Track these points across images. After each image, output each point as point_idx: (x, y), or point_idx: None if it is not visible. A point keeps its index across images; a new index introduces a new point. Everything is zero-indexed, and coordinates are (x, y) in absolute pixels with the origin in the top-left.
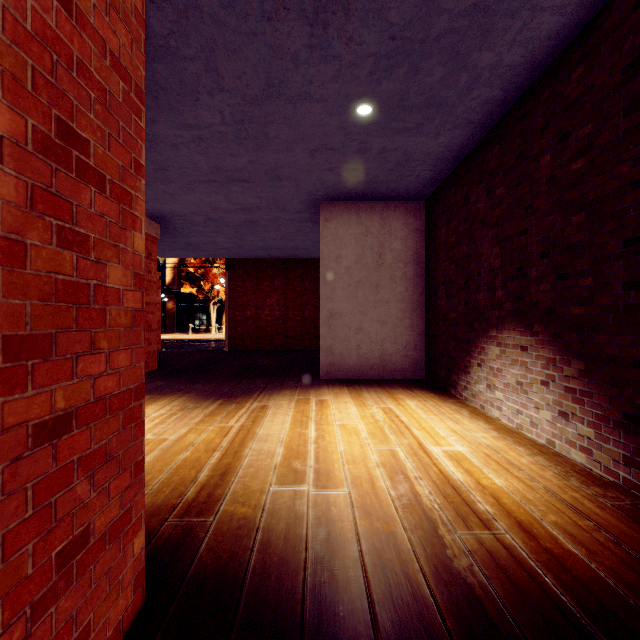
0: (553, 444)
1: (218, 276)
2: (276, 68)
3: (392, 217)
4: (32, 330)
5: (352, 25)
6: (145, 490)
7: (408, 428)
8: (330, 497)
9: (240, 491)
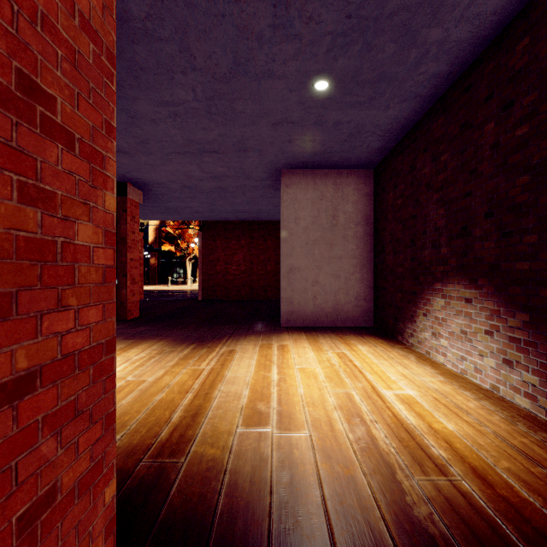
0: (497, 389)
1: (193, 236)
2: (242, 47)
3: (344, 183)
4: None
5: (312, 5)
6: (123, 430)
7: (361, 372)
8: (292, 439)
9: (209, 432)
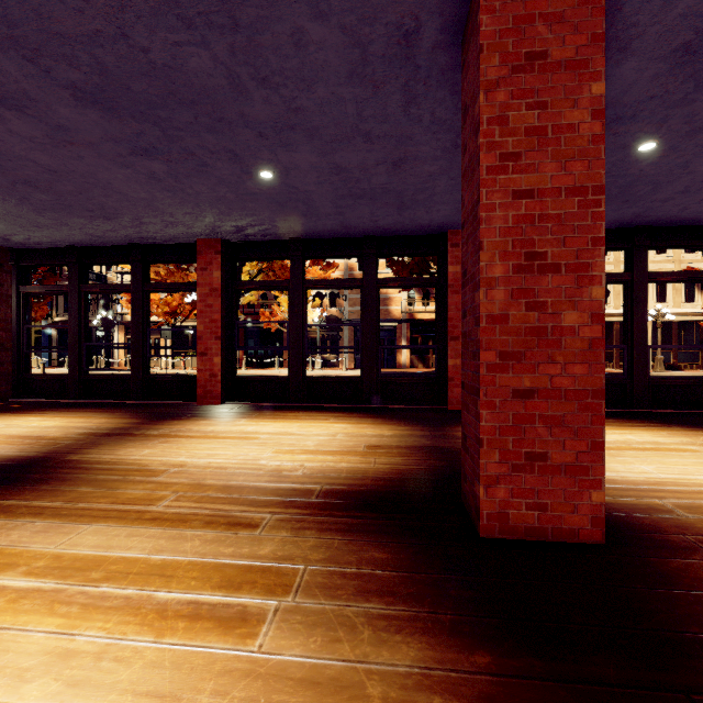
0: None
1: None
2: None
3: None
4: (512, 349)
5: None
6: (700, 515)
7: None
8: None
9: None
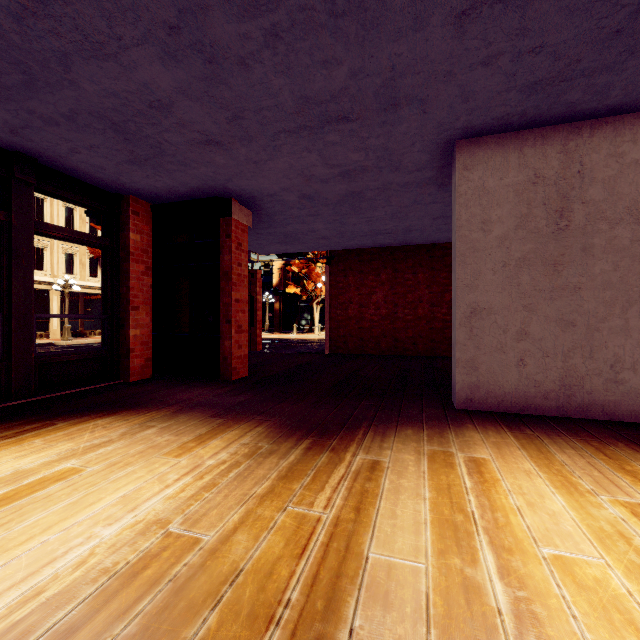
0: None
1: (321, 275)
2: None
3: (585, 147)
4: None
5: None
6: None
7: None
8: None
9: None
